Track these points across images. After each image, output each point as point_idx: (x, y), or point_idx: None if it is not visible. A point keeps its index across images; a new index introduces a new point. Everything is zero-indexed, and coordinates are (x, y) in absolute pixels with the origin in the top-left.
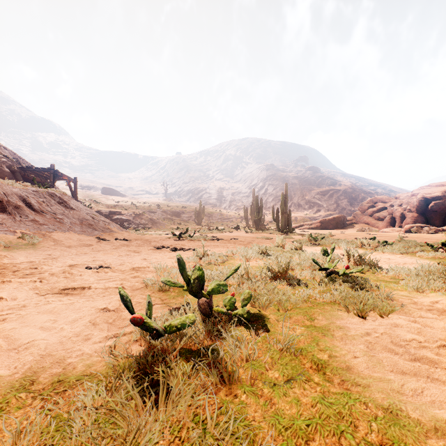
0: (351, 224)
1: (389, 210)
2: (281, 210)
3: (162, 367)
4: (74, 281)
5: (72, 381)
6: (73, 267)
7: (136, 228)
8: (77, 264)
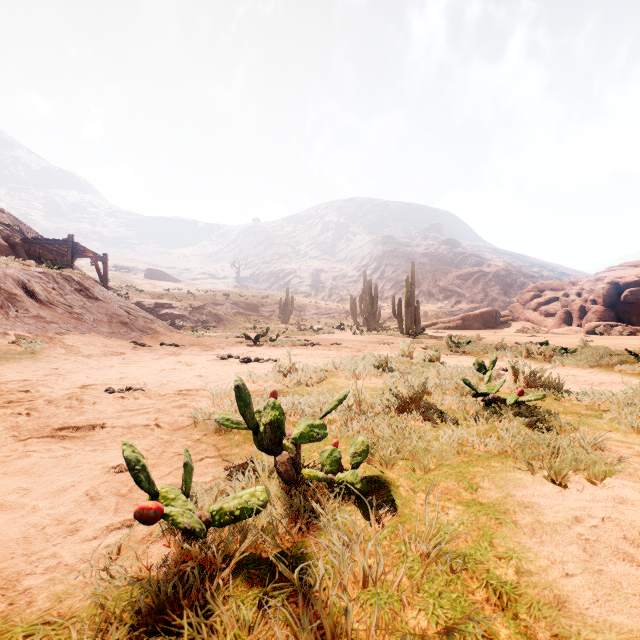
0: (507, 322)
1: (562, 301)
2: (406, 301)
3: (194, 615)
4: (81, 413)
5: (16, 639)
6: (87, 389)
7: (193, 327)
8: (93, 384)
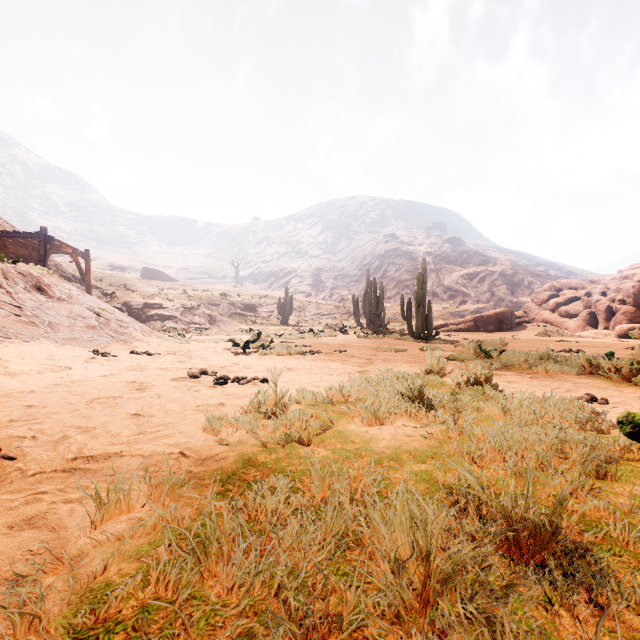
0: (521, 324)
1: (584, 301)
2: (417, 301)
3: None
4: None
5: None
6: None
7: (185, 329)
8: None
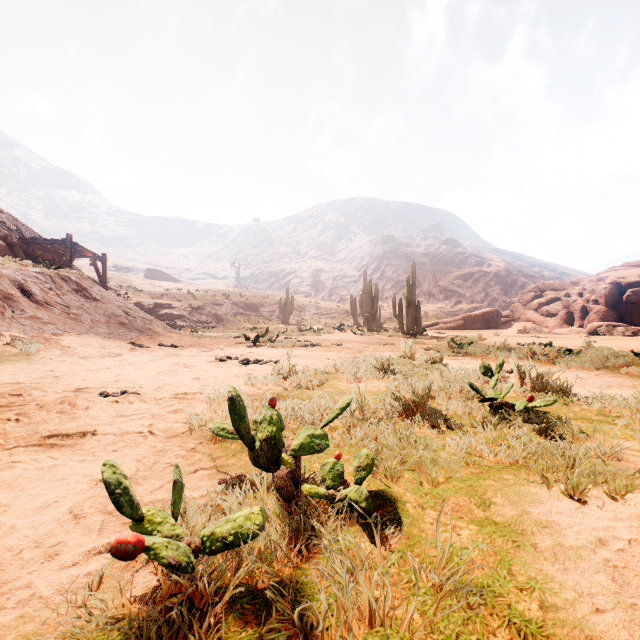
0: (508, 322)
1: (563, 301)
2: (407, 301)
3: None
4: (73, 419)
5: None
6: (81, 392)
7: (193, 327)
8: (87, 387)
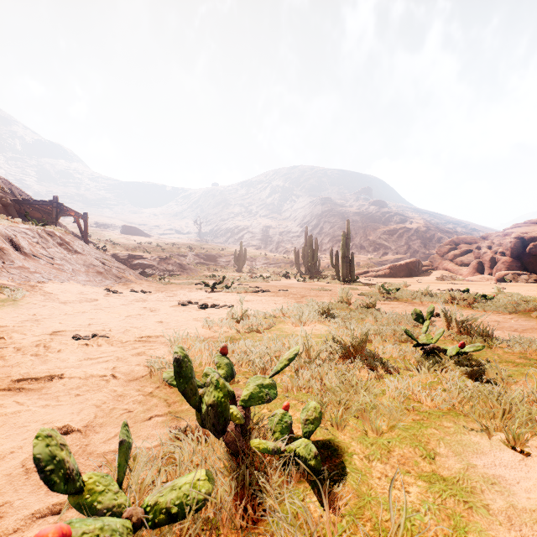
0: (427, 271)
1: (475, 253)
2: (342, 253)
3: None
4: (45, 361)
5: None
6: (56, 335)
7: (161, 275)
8: (62, 331)
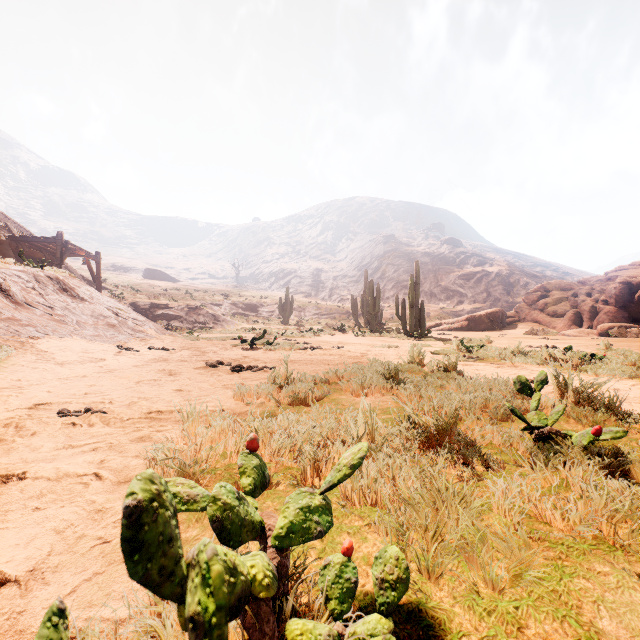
0: (513, 323)
1: (571, 301)
2: (410, 301)
3: None
4: (8, 451)
5: None
6: (38, 409)
7: (190, 328)
8: (47, 403)
